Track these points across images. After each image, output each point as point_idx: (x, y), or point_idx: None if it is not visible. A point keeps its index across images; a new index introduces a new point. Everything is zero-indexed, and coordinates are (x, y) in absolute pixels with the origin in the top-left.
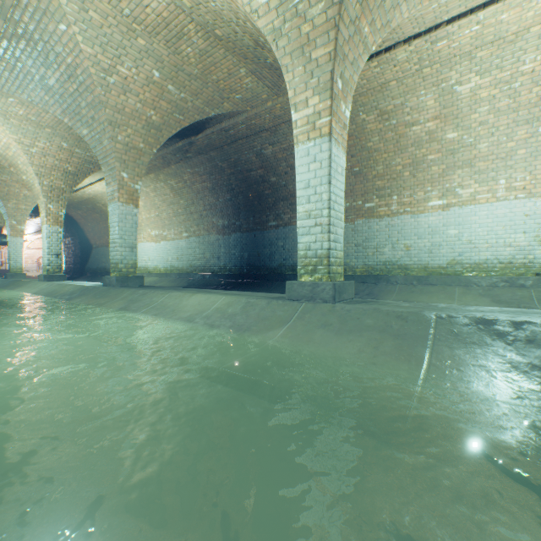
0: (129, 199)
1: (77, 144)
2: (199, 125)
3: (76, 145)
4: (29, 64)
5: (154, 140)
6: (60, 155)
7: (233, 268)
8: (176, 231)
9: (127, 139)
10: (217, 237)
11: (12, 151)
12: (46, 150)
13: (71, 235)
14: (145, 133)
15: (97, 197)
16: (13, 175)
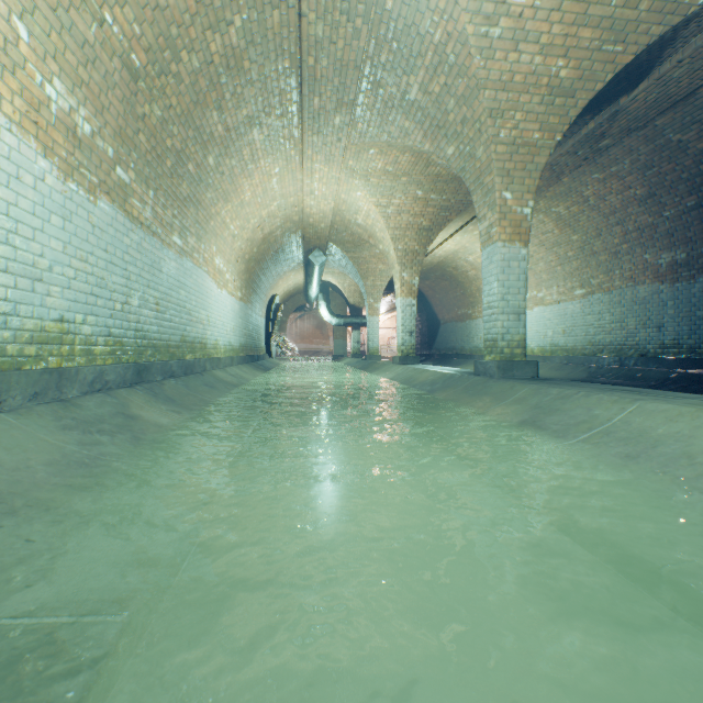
0: (513, 235)
1: (432, 188)
2: (648, 58)
3: (431, 190)
4: (389, 83)
5: (557, 119)
6: (413, 209)
7: (701, 346)
8: (560, 288)
9: (512, 132)
10: (654, 287)
11: (370, 219)
12: (401, 207)
13: (417, 311)
14: (543, 110)
15: (446, 259)
16: (370, 250)
